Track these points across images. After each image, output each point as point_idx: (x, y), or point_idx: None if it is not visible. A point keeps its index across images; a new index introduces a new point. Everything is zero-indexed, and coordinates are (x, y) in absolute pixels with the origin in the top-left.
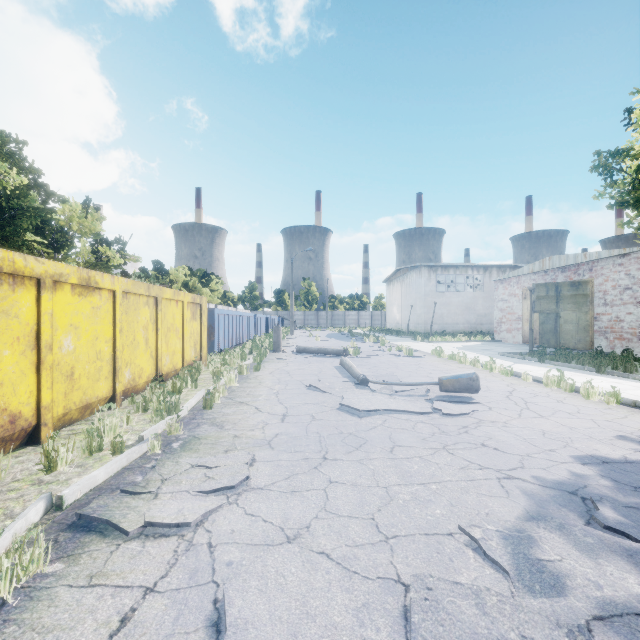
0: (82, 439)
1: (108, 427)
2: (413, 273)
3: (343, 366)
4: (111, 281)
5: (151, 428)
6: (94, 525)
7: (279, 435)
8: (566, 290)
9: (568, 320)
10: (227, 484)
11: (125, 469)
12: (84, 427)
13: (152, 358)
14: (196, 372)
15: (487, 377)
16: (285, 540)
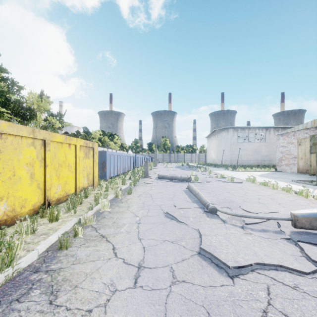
0: None
1: None
2: (223, 132)
3: (190, 191)
4: None
5: None
6: None
7: None
8: None
9: None
10: None
11: None
12: None
13: (39, 189)
14: (81, 197)
15: (310, 204)
16: None
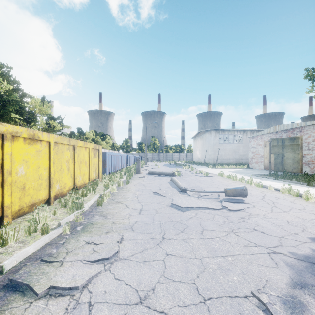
0: (27, 224)
1: (42, 217)
2: (207, 134)
3: (172, 181)
4: (47, 136)
5: (66, 218)
6: (19, 286)
7: (137, 222)
8: (287, 142)
9: (288, 157)
10: (105, 256)
11: (47, 244)
12: (30, 216)
13: (71, 177)
14: (95, 185)
15: (249, 188)
16: (138, 300)
